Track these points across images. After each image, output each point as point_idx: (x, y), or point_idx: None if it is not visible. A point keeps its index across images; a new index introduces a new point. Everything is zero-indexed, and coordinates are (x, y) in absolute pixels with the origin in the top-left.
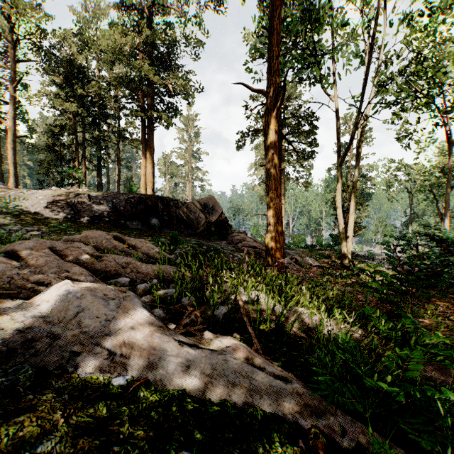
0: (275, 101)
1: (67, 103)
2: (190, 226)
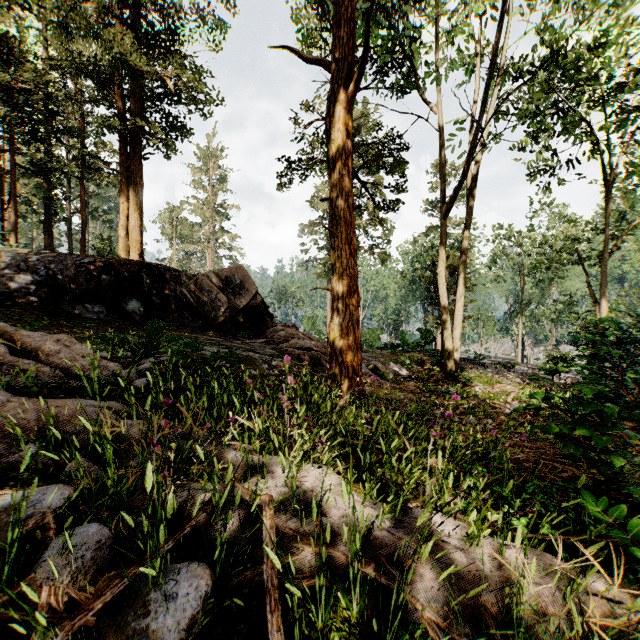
0: (348, 78)
1: None
2: (201, 315)
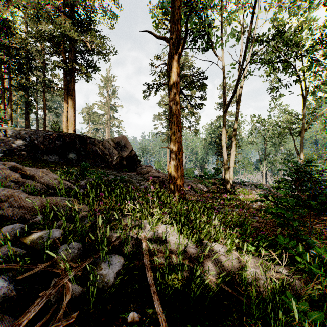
0: (177, 47)
1: None
2: (105, 160)
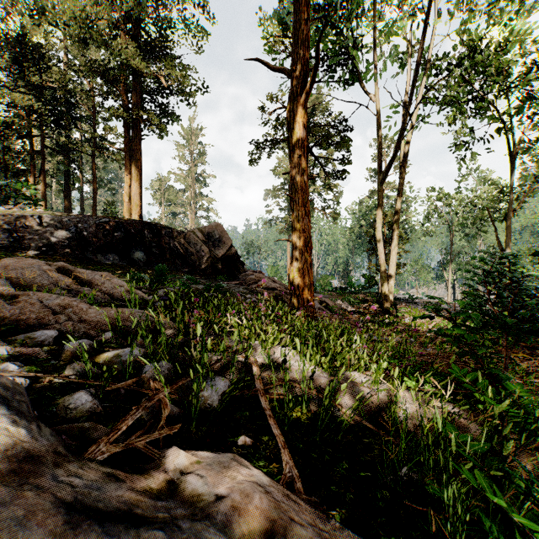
0: (303, 83)
1: (15, 93)
2: (189, 262)
